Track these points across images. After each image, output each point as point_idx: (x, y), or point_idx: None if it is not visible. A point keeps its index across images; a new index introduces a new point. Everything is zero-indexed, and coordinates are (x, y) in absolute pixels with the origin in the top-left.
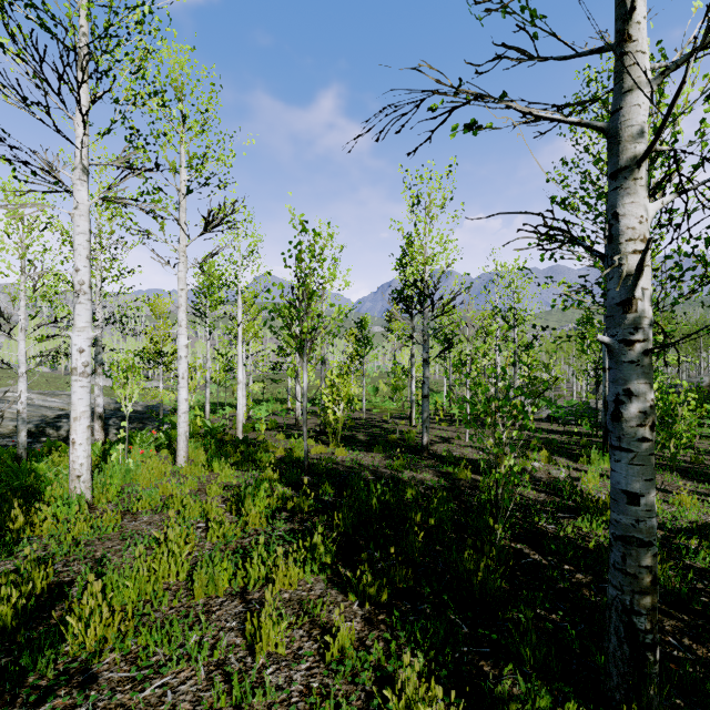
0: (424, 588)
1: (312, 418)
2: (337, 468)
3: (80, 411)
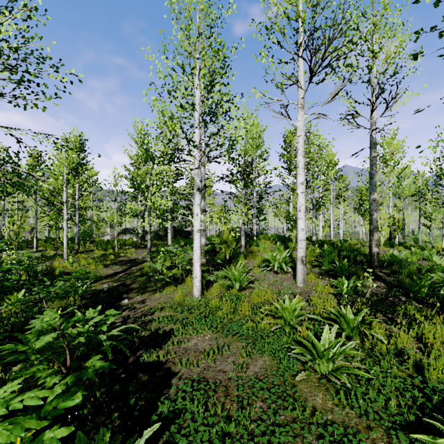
0: None
1: None
2: None
3: (321, 227)
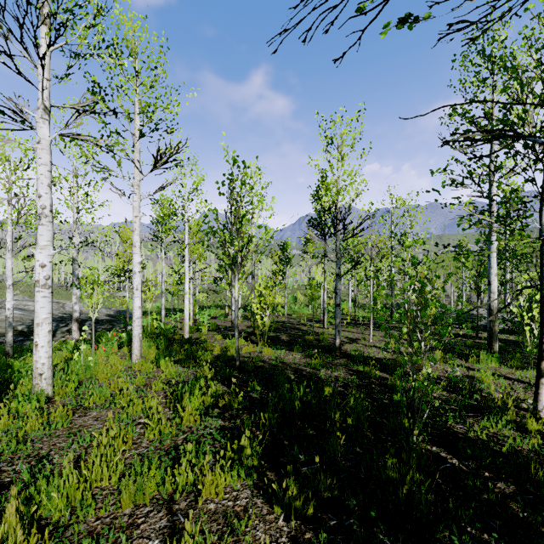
0: (349, 500)
1: (244, 321)
2: (264, 366)
3: (42, 317)
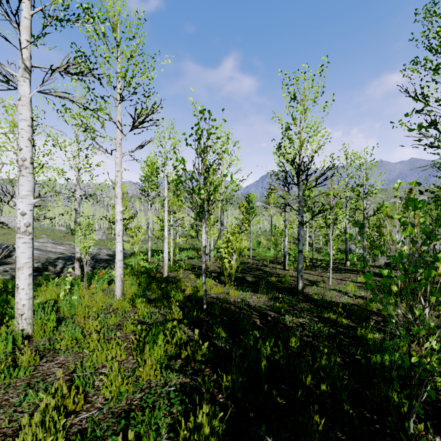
0: None
1: (216, 262)
2: (230, 310)
3: (22, 262)
